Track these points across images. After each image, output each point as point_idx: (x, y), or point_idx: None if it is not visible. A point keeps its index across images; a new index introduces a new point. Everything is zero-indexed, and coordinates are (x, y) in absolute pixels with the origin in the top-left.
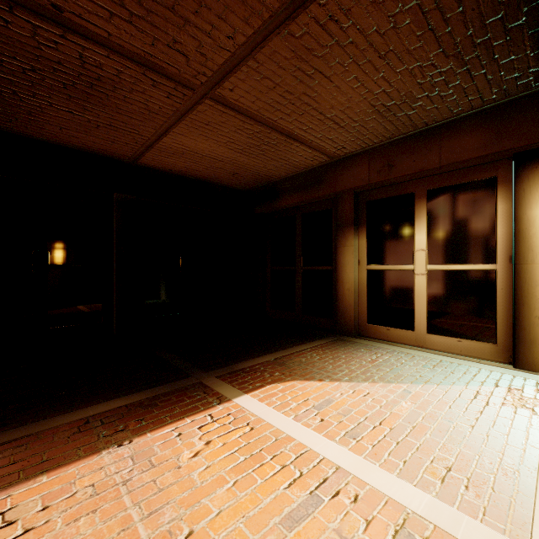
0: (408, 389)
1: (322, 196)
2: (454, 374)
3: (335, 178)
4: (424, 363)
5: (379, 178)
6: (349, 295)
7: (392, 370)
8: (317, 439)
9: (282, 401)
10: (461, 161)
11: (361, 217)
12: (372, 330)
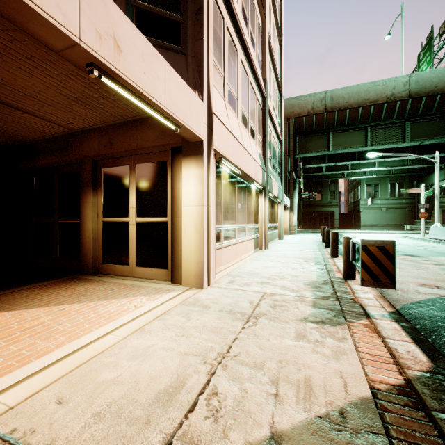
0: (66, 308)
1: (69, 160)
2: (123, 292)
3: (78, 146)
4: (115, 288)
5: (105, 152)
6: (88, 241)
7: (78, 296)
8: None
9: None
10: (147, 147)
11: (99, 180)
12: (106, 268)
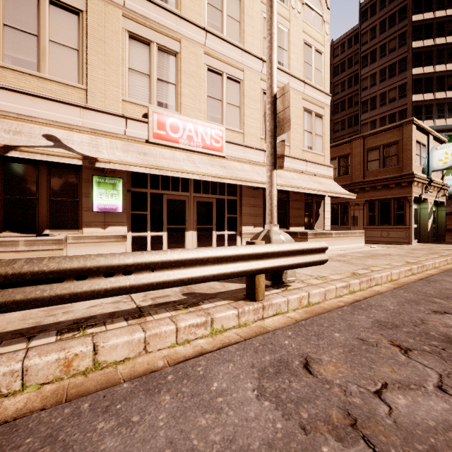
0: None
1: None
2: None
3: None
4: None
5: None
6: None
7: None
8: None
9: None
10: None
11: None
12: None
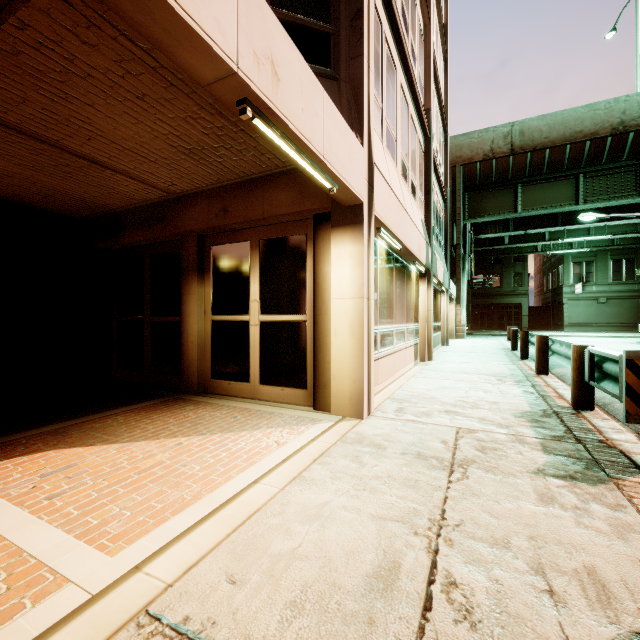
0: (183, 442)
1: (166, 236)
2: (252, 421)
3: (179, 216)
4: (237, 414)
5: (217, 223)
6: (193, 348)
7: (192, 425)
8: (0, 508)
9: (4, 475)
10: (278, 215)
11: (207, 263)
12: (216, 386)
